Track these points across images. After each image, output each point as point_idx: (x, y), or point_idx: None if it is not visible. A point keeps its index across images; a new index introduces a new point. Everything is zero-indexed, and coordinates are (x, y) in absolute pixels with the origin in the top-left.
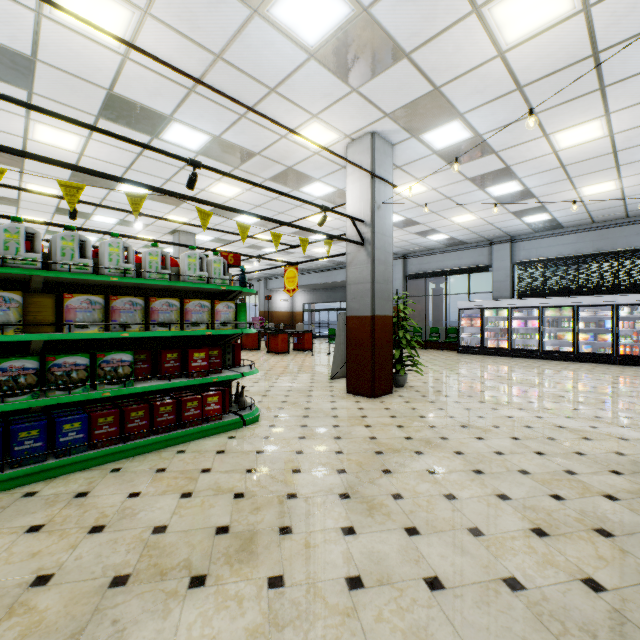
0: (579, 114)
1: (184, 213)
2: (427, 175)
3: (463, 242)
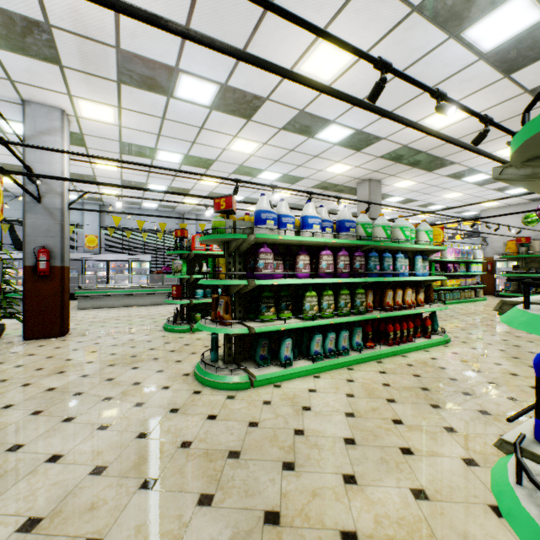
0: None
1: None
2: None
3: None
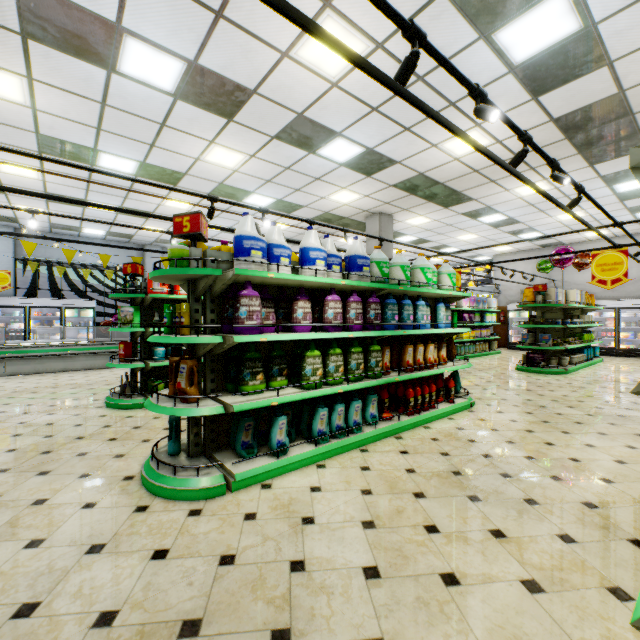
0: None
1: None
2: None
3: None
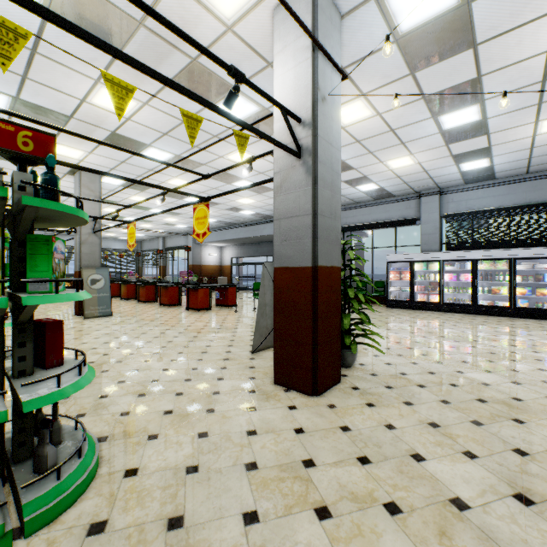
0: None
1: (74, 142)
2: (376, 88)
3: (391, 194)
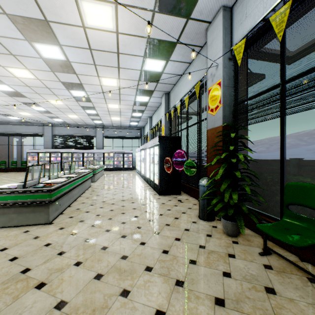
0: (53, 98)
1: None
2: None
3: (30, 122)
